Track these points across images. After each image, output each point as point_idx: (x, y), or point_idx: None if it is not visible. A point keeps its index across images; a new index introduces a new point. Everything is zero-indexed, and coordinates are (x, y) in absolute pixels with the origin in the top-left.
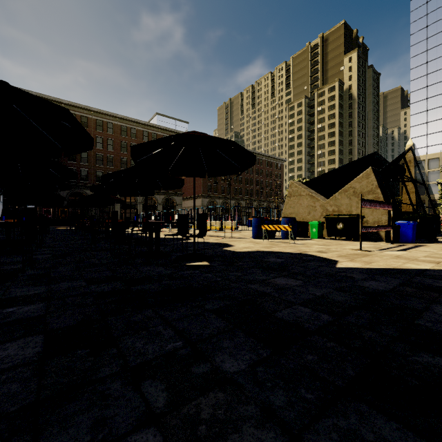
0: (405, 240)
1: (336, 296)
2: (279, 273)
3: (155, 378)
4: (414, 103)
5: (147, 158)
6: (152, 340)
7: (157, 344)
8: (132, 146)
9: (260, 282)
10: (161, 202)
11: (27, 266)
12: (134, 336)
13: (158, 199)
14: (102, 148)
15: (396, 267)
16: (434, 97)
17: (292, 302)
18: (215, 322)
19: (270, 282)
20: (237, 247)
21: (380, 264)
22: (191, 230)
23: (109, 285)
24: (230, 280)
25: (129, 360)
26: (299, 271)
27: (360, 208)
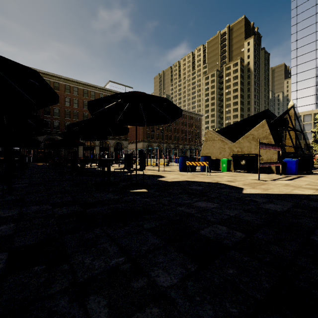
0: (290, 173)
1: (245, 216)
2: (200, 198)
3: (98, 294)
4: (294, 75)
5: (101, 111)
6: (99, 256)
7: (103, 260)
8: (89, 101)
9: (186, 205)
10: (113, 145)
11: (8, 193)
12: (84, 253)
13: (110, 143)
14: (69, 106)
15: (287, 193)
16: (308, 70)
17: (212, 222)
18: (151, 239)
19: (194, 205)
20: (168, 178)
21: (275, 190)
22: (134, 165)
23: (69, 208)
24: (163, 204)
25: (78, 276)
26: (215, 196)
27: (259, 149)
